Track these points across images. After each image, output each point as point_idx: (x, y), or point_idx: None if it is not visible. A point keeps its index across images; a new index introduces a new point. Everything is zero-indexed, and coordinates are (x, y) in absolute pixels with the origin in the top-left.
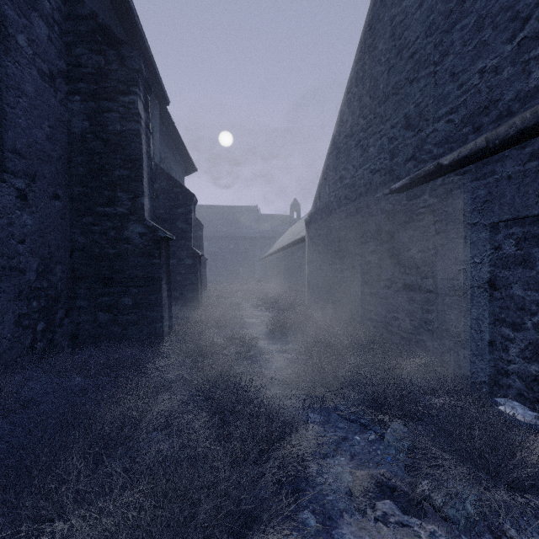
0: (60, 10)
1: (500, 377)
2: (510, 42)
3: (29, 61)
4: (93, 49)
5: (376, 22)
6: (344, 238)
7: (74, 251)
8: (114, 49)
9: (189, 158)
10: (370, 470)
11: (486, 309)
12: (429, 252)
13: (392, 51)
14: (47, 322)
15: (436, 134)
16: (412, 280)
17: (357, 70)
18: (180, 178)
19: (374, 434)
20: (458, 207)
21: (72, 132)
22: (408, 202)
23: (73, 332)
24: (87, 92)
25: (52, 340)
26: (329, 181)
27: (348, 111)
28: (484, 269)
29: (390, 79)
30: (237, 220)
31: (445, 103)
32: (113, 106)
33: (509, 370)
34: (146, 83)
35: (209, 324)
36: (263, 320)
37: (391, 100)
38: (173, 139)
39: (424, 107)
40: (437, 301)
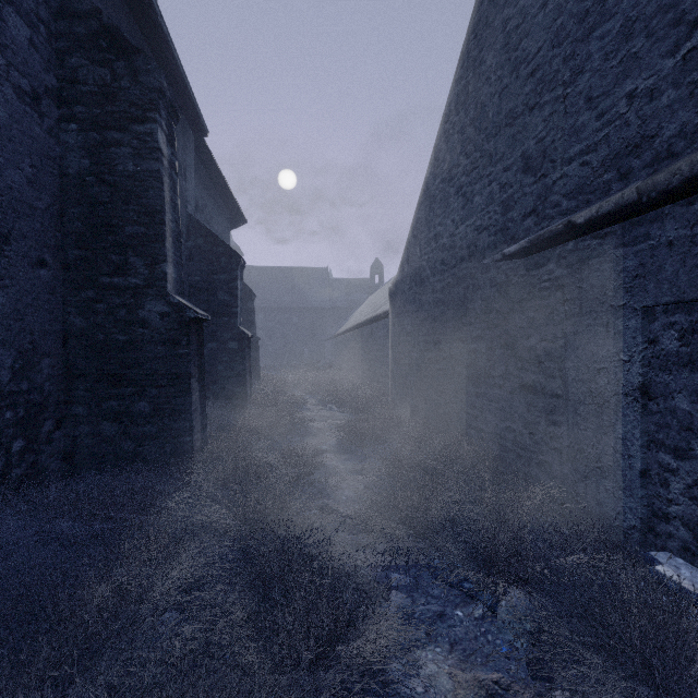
0: (48, 4)
1: (657, 522)
2: (672, 55)
3: (1, 75)
4: (94, 59)
5: (483, 27)
6: (441, 317)
7: (69, 338)
8: (124, 59)
9: (236, 206)
10: (477, 670)
11: (637, 426)
12: (556, 342)
13: (504, 67)
14: (28, 439)
15: (566, 181)
16: (532, 379)
17: (458, 92)
18: (224, 233)
19: (482, 608)
20: (597, 283)
21: (66, 174)
22: (526, 272)
23: (68, 449)
24: (86, 118)
25: (36, 463)
26: (421, 240)
27: (445, 147)
28: (634, 371)
29: (502, 105)
30: (302, 285)
31: (579, 138)
32: (123, 138)
33: (669, 512)
34: (171, 107)
35: (257, 435)
36: (332, 424)
37: (503, 133)
38: (214, 181)
39: (549, 143)
40: (567, 411)
